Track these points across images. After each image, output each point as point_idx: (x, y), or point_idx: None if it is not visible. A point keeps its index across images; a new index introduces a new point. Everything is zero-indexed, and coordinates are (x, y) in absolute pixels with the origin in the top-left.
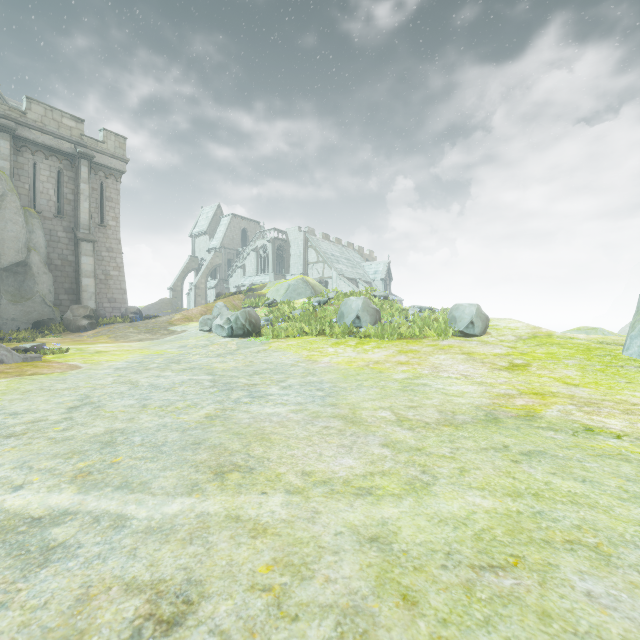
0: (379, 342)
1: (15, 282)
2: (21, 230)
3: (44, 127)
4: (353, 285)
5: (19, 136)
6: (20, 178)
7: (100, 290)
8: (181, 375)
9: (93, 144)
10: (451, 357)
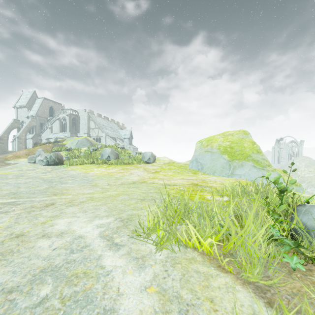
0: (116, 166)
1: None
2: None
3: None
4: (113, 140)
5: None
6: None
7: None
8: (27, 180)
9: None
10: (139, 170)
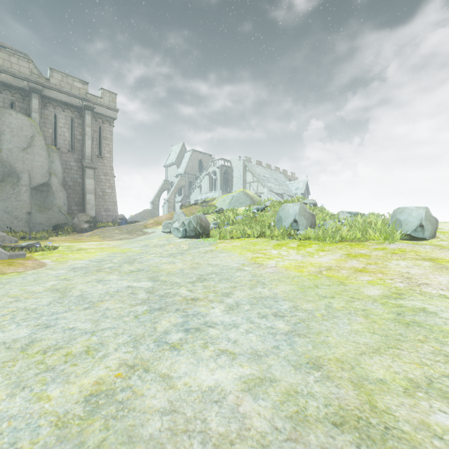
0: (321, 244)
1: (41, 197)
2: (45, 161)
3: (61, 88)
4: (280, 198)
5: (45, 96)
6: (46, 125)
7: (99, 203)
8: (123, 280)
9: (94, 99)
10: (414, 264)
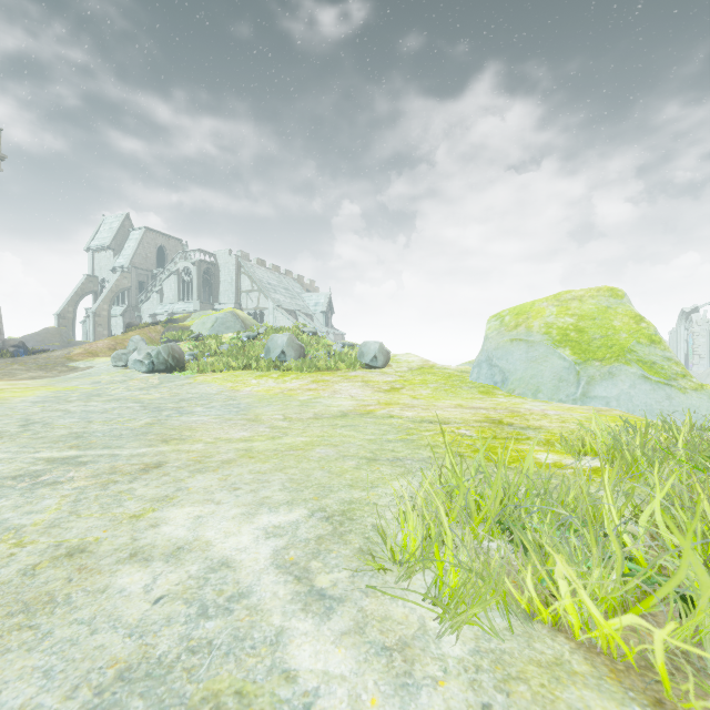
0: (299, 374)
1: None
2: None
3: None
4: (292, 317)
5: None
6: None
7: None
8: (109, 404)
9: None
10: (352, 384)
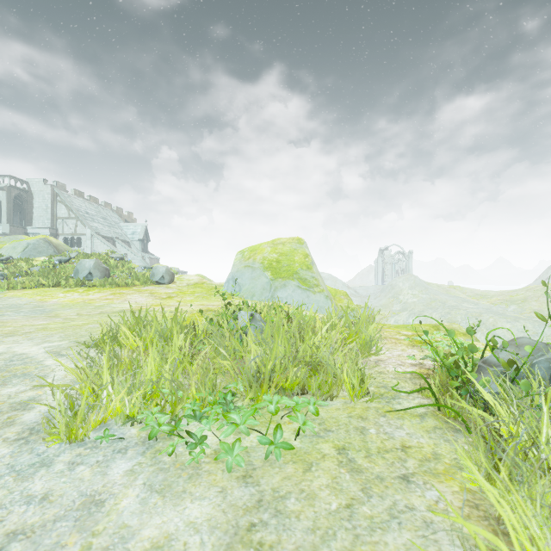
0: (102, 289)
1: None
2: None
3: None
4: (109, 243)
5: None
6: None
7: None
8: None
9: None
10: (141, 295)
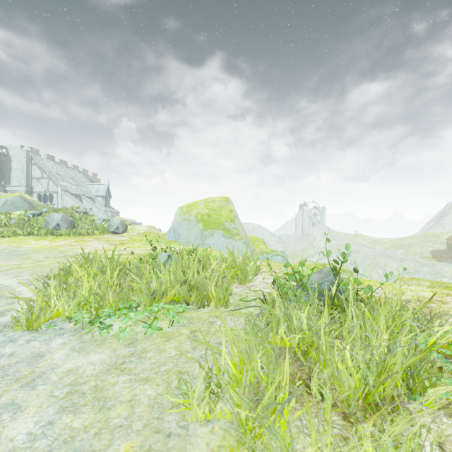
0: (67, 237)
1: None
2: None
3: None
4: (77, 199)
5: None
6: None
7: None
8: None
9: None
10: (99, 242)
